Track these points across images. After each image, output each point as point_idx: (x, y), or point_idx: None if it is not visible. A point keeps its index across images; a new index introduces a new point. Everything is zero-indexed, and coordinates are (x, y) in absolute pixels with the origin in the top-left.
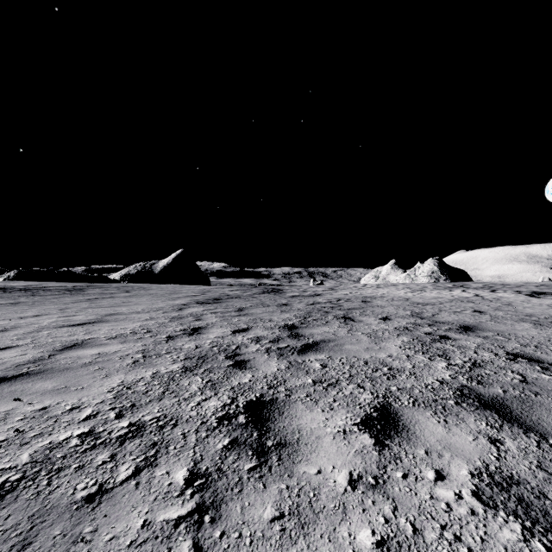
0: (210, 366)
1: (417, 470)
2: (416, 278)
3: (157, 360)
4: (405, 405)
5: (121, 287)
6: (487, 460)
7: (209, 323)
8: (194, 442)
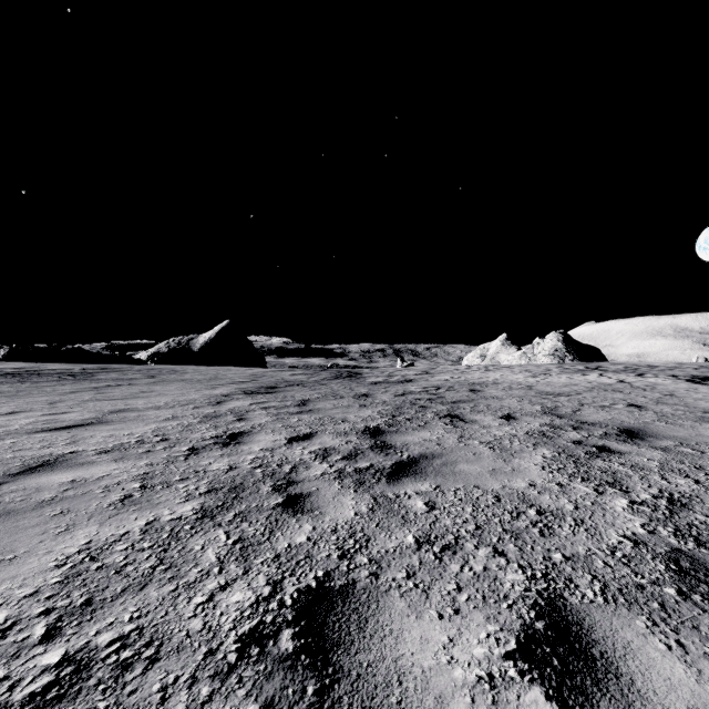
0: (246, 506)
1: None
2: (534, 357)
3: (162, 493)
4: (591, 601)
5: (145, 370)
6: None
7: (255, 424)
8: None
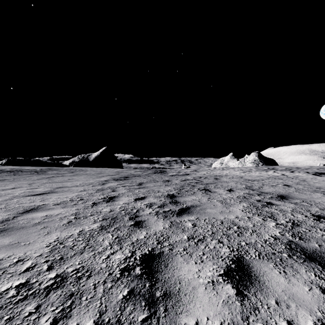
0: (119, 225)
1: (273, 321)
2: (245, 163)
3: (84, 220)
4: (253, 258)
5: (69, 169)
6: (324, 310)
7: (120, 193)
8: (101, 293)
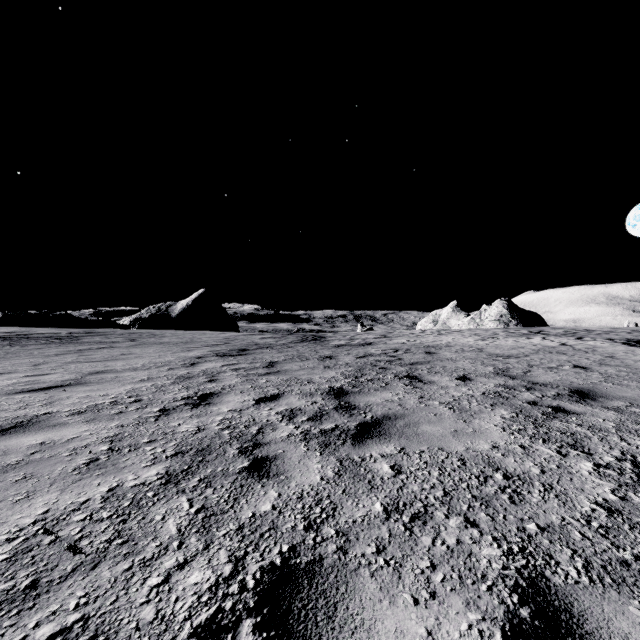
0: (211, 470)
1: None
2: (481, 322)
3: (128, 457)
4: (575, 581)
5: (126, 334)
6: None
7: (225, 385)
8: None
